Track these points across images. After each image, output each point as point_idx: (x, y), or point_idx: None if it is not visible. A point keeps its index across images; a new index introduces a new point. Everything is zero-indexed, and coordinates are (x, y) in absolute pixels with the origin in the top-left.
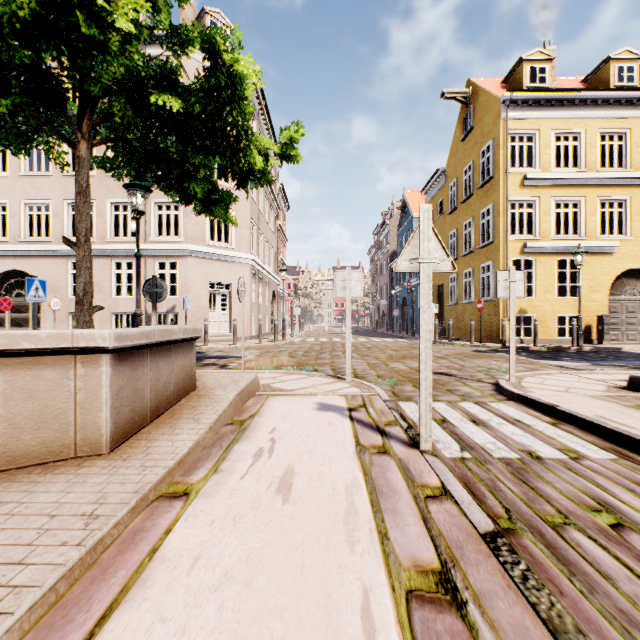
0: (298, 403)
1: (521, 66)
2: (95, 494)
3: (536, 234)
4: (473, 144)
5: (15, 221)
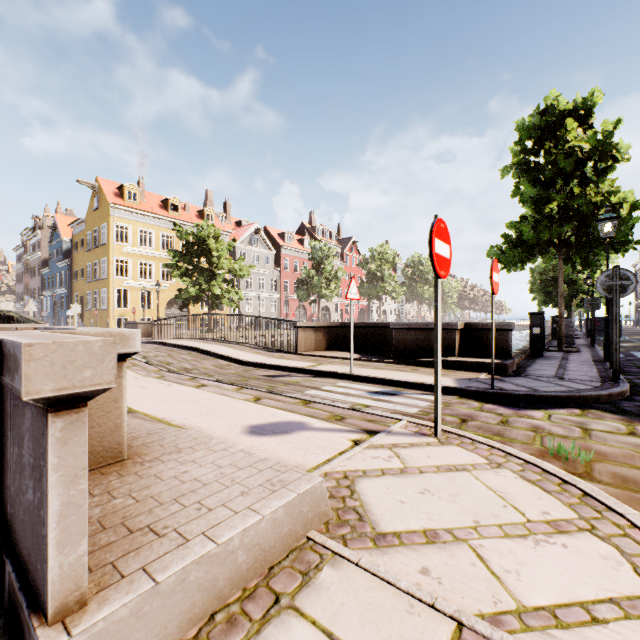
0: None
1: (124, 188)
2: None
3: (130, 277)
4: (99, 218)
5: None
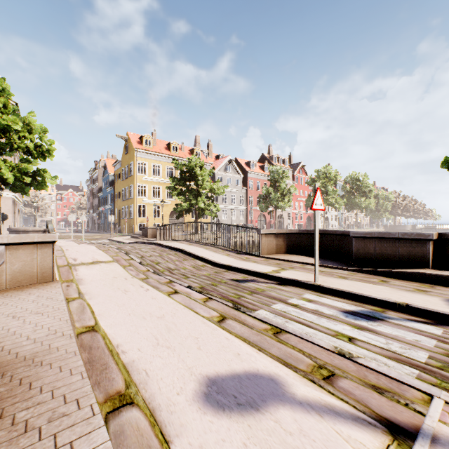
0: (62, 241)
1: (143, 138)
2: None
3: (147, 197)
4: (128, 158)
5: None
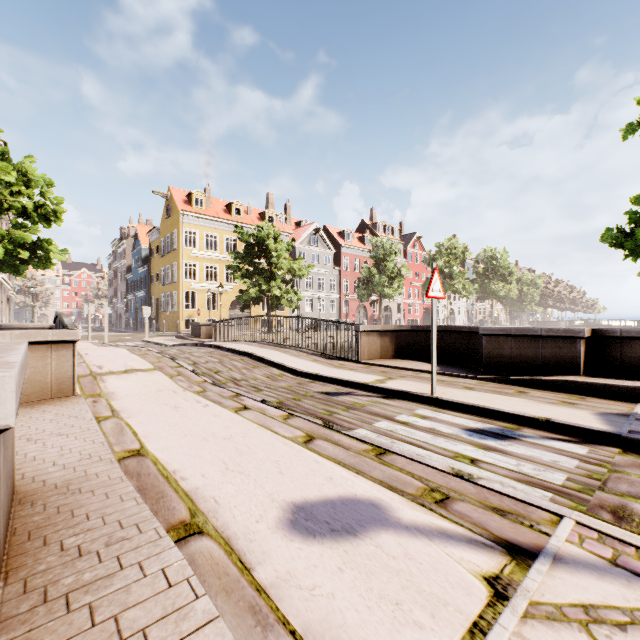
0: None
1: (192, 195)
2: None
3: (198, 280)
4: (171, 225)
5: None
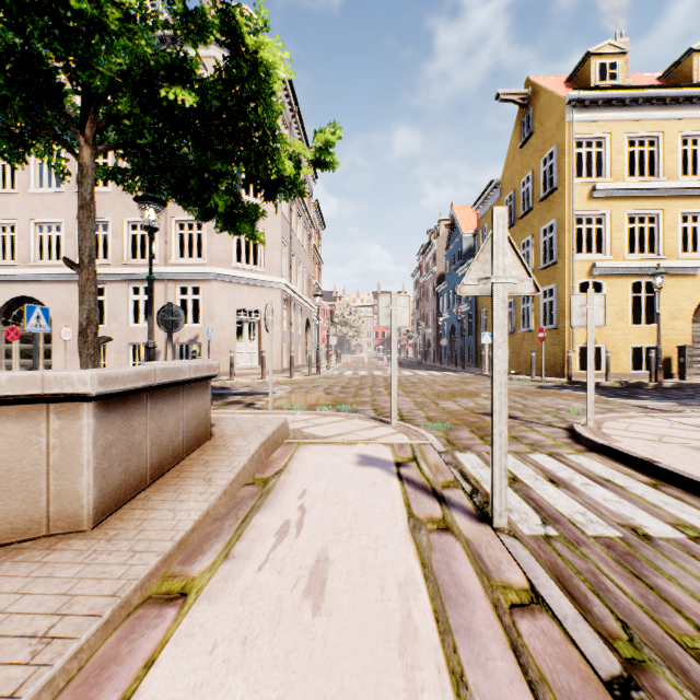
0: (334, 455)
1: (589, 61)
2: (58, 598)
3: (606, 253)
4: (533, 152)
5: (24, 243)
